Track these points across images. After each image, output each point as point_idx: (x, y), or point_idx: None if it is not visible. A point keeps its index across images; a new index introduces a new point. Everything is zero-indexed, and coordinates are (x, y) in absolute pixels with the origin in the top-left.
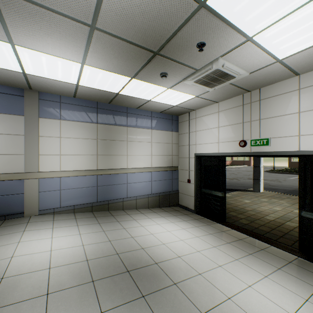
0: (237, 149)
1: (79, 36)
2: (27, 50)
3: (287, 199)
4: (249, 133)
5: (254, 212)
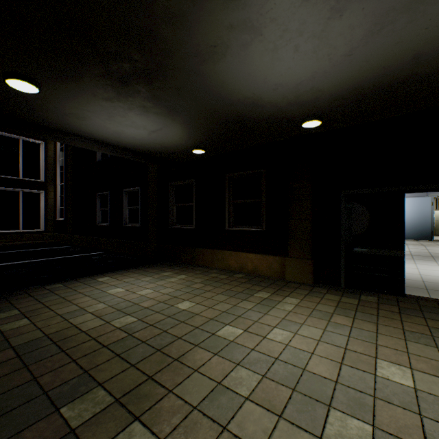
0: None
1: None
2: None
3: None
4: None
5: None
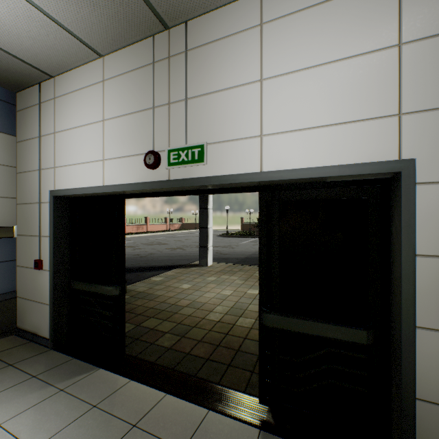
0: (143, 174)
1: None
2: None
3: (240, 272)
4: (166, 134)
5: (192, 309)
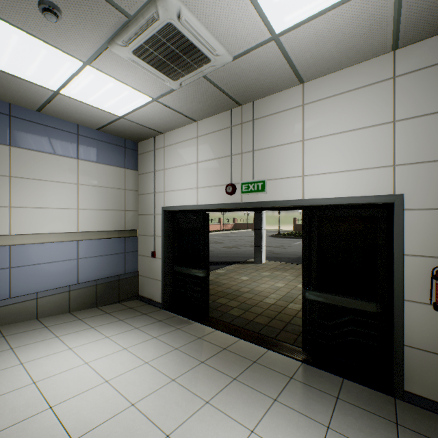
0: (224, 198)
1: None
2: None
3: (291, 270)
4: (239, 173)
5: (252, 294)
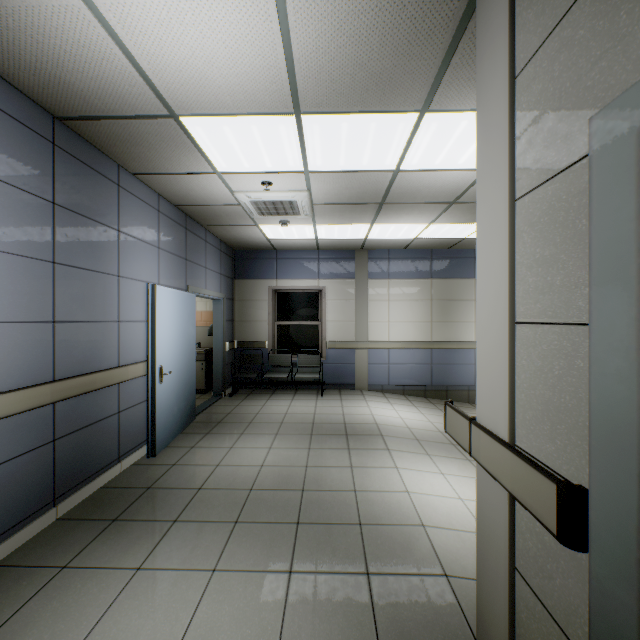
0: None
1: (436, 210)
2: (381, 225)
3: None
4: None
5: None
